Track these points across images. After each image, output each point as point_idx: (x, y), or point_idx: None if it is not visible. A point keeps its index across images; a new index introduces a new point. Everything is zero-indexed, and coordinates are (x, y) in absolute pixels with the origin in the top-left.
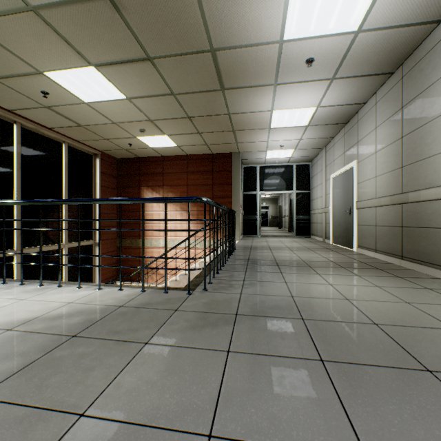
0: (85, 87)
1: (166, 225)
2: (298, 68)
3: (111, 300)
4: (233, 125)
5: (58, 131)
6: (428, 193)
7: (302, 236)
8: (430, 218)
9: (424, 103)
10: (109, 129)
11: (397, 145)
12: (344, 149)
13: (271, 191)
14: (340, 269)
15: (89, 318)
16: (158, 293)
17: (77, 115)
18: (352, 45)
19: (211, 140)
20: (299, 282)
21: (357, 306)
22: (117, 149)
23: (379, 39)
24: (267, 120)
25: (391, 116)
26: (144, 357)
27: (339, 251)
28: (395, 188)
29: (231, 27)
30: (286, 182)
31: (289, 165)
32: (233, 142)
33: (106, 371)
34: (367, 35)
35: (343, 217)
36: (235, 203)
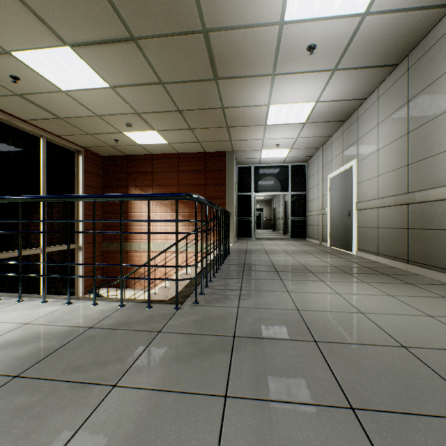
0: (61, 72)
1: (149, 227)
2: (298, 56)
3: (80, 318)
4: (227, 121)
5: (35, 123)
6: (439, 192)
7: (297, 239)
8: (441, 219)
9: (433, 95)
10: (92, 123)
11: (403, 141)
12: (343, 148)
13: (266, 192)
14: (345, 275)
15: (45, 346)
16: (140, 308)
17: (54, 105)
18: (358, 30)
19: (203, 137)
20: (303, 292)
21: (376, 322)
22: (102, 145)
23: (387, 24)
24: (263, 116)
25: (395, 111)
26: (107, 411)
27: (338, 254)
28: (400, 187)
29: (226, 2)
30: (282, 183)
31: (285, 165)
32: (227, 140)
33: (46, 440)
34: (375, 19)
35: (341, 219)
36: (229, 204)
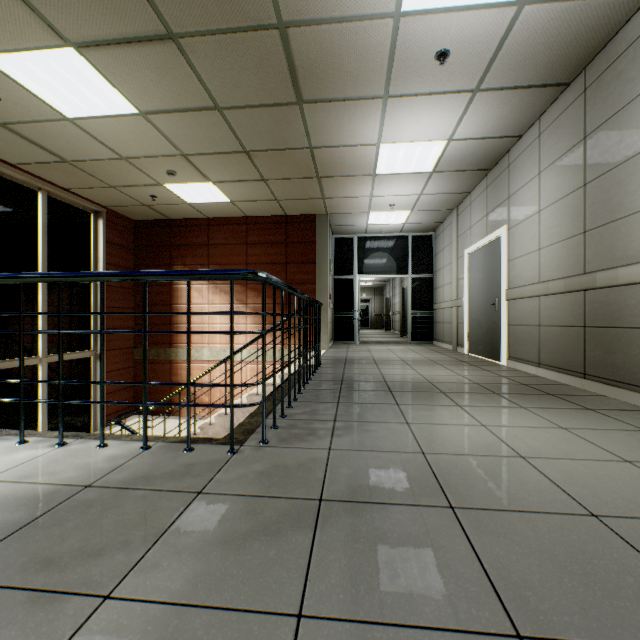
0: (64, 89)
1: (189, 323)
2: (422, 68)
3: (73, 470)
4: (318, 168)
5: (29, 170)
6: (632, 271)
7: (421, 343)
8: (635, 312)
9: (623, 127)
10: (116, 170)
11: (577, 197)
12: (487, 209)
13: (375, 274)
14: (492, 397)
15: (3, 520)
16: (174, 451)
17: (57, 141)
18: (512, 28)
19: (283, 192)
20: (430, 423)
21: (546, 473)
22: (133, 204)
23: (555, 19)
24: (371, 161)
25: (565, 152)
26: None
27: (481, 365)
28: (572, 266)
29: None
30: (398, 261)
31: (402, 235)
32: (319, 198)
33: None
34: (538, 10)
35: (485, 313)
36: (321, 292)
